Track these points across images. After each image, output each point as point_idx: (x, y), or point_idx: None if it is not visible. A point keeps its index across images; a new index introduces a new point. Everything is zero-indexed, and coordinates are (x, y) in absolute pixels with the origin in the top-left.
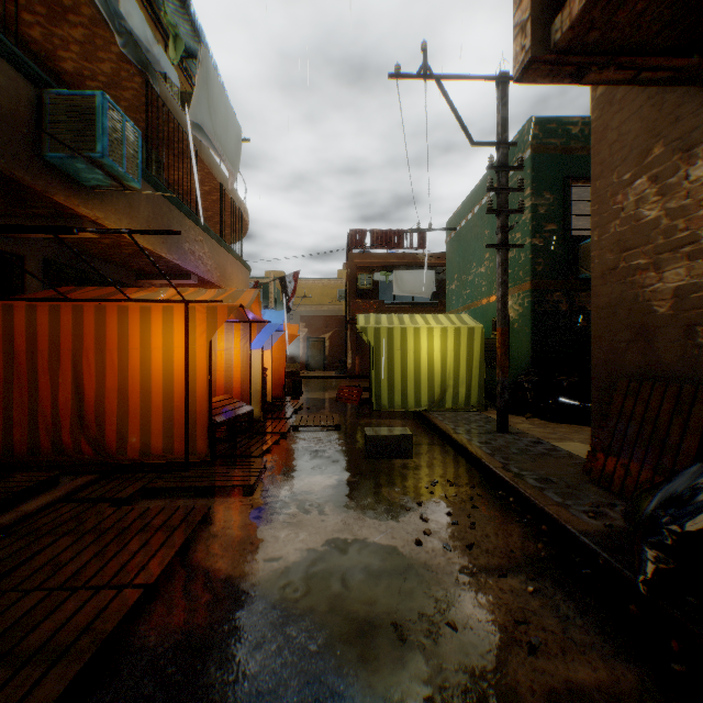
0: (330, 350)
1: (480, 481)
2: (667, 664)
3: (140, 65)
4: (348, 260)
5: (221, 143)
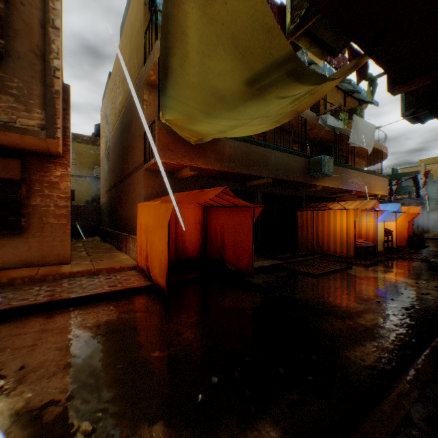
0: None
1: None
2: None
3: (332, 129)
4: None
5: (362, 142)
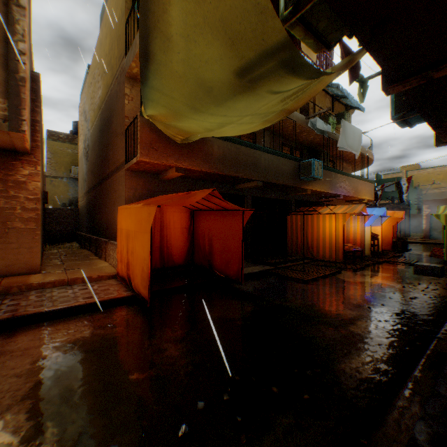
0: None
1: None
2: None
3: (321, 133)
4: None
5: (350, 146)
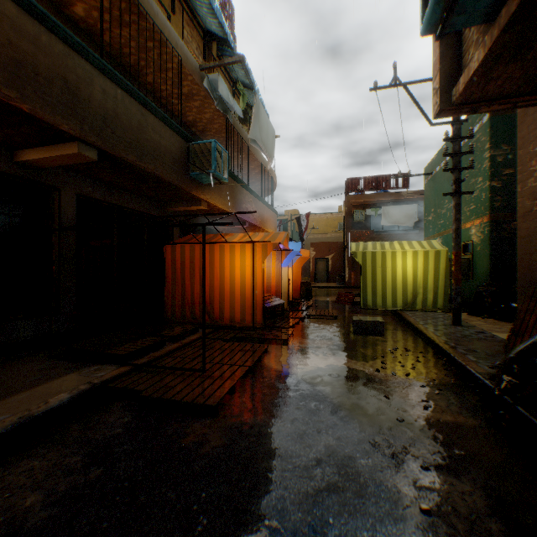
0: (332, 268)
1: (427, 351)
2: (498, 423)
3: (224, 111)
4: (346, 201)
5: (265, 145)
